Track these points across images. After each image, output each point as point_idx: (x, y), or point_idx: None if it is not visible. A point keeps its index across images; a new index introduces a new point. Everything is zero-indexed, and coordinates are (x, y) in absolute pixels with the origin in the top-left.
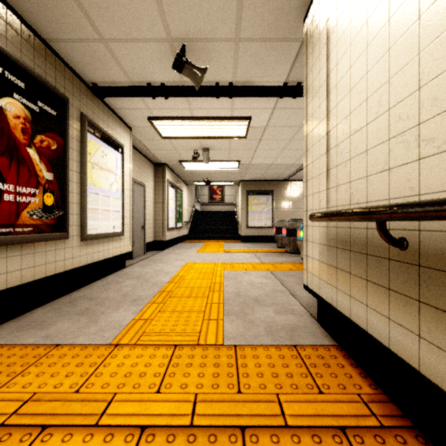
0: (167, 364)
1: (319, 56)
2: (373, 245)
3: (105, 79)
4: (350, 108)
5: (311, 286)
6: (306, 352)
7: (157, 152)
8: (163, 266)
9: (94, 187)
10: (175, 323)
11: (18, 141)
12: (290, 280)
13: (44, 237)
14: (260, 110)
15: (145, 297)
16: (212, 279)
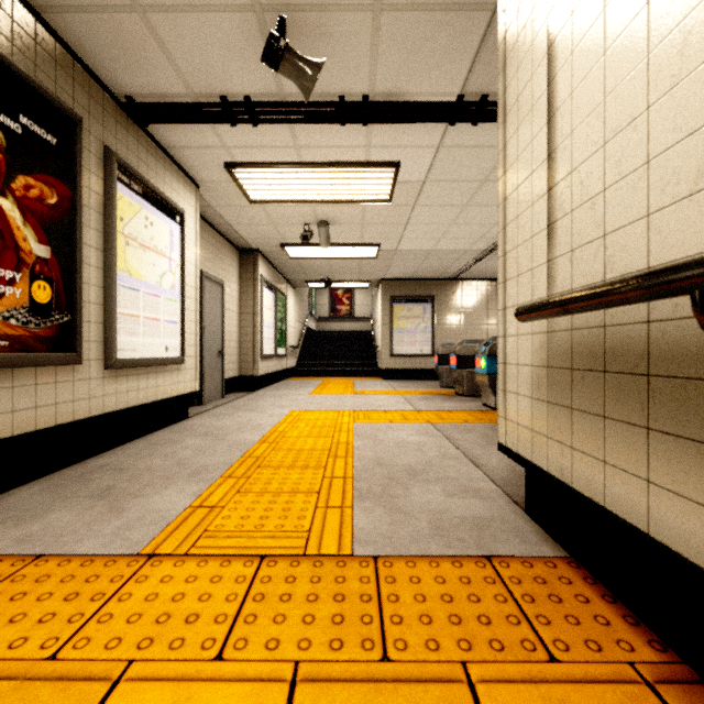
0: (243, 595)
1: (532, 16)
2: (666, 355)
3: (148, 88)
4: (606, 88)
5: (515, 446)
6: (512, 570)
7: (244, 228)
8: (252, 416)
9: (130, 278)
10: (264, 513)
11: None
12: (468, 438)
13: (33, 359)
14: (415, 150)
15: (216, 468)
16: (333, 436)
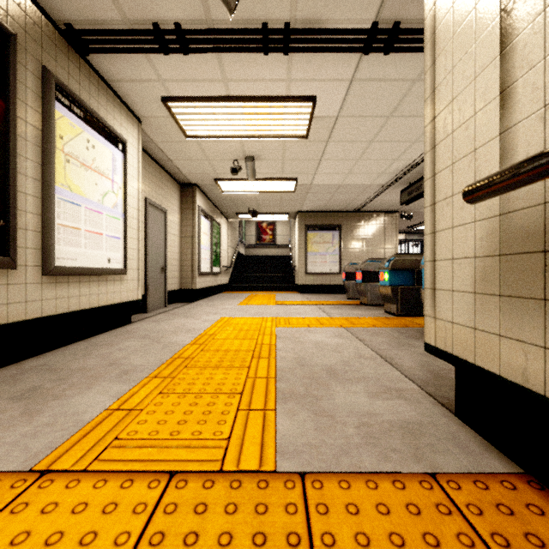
0: (138, 534)
1: None
2: None
3: (84, 13)
4: None
5: (449, 346)
6: (466, 493)
7: (183, 164)
8: (187, 321)
9: (70, 193)
10: (183, 416)
11: None
12: (379, 340)
13: None
14: (330, 83)
15: (145, 368)
16: (257, 338)
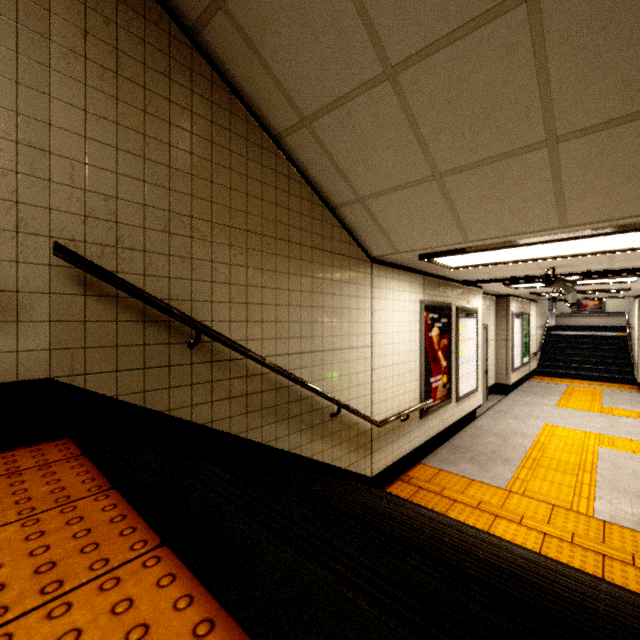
0: (549, 513)
1: None
2: None
3: (474, 278)
4: None
5: None
6: None
7: (503, 291)
8: (516, 424)
9: (461, 358)
10: (548, 489)
11: (435, 350)
12: None
13: (444, 405)
14: None
15: (513, 460)
16: (581, 455)
